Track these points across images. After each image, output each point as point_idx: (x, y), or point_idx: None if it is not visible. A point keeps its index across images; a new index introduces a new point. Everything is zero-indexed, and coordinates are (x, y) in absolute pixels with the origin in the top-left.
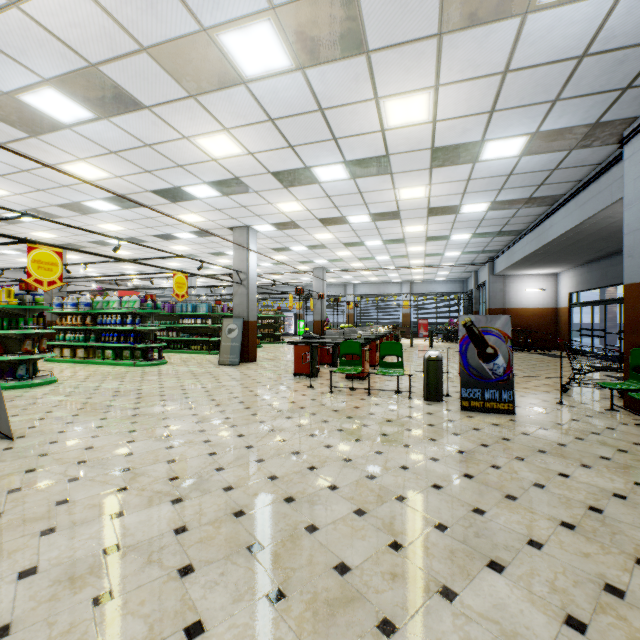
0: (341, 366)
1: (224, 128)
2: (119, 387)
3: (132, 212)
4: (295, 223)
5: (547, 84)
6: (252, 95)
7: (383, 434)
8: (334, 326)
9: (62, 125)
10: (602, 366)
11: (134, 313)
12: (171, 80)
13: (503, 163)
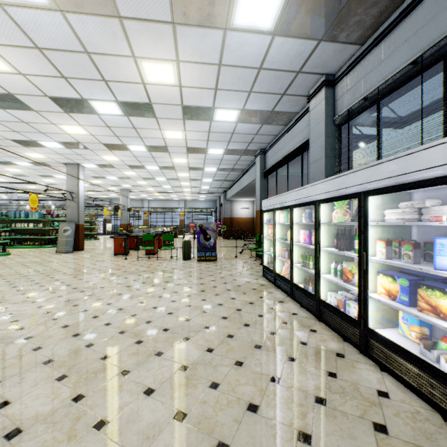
0: (143, 247)
1: (80, 124)
2: None
3: None
4: (112, 165)
5: (225, 137)
6: (100, 118)
7: (163, 270)
8: (134, 228)
9: None
10: None
11: None
12: (57, 106)
13: (218, 156)
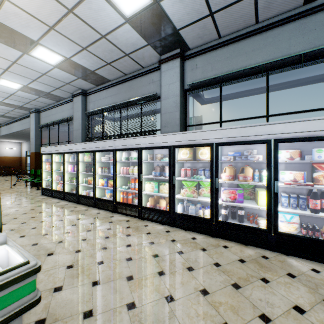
0: None
1: None
2: None
3: None
4: None
5: (3, 94)
6: None
7: None
8: None
9: None
10: None
11: None
12: None
13: None
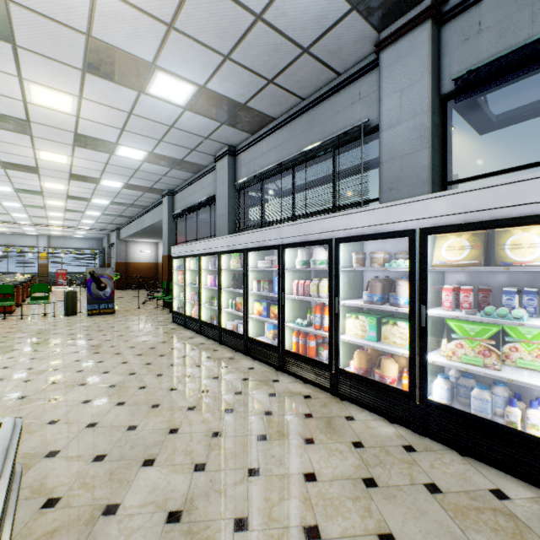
0: None
1: None
2: None
3: None
4: None
5: (127, 172)
6: None
7: (41, 329)
8: None
9: None
10: None
11: None
12: None
13: (114, 188)
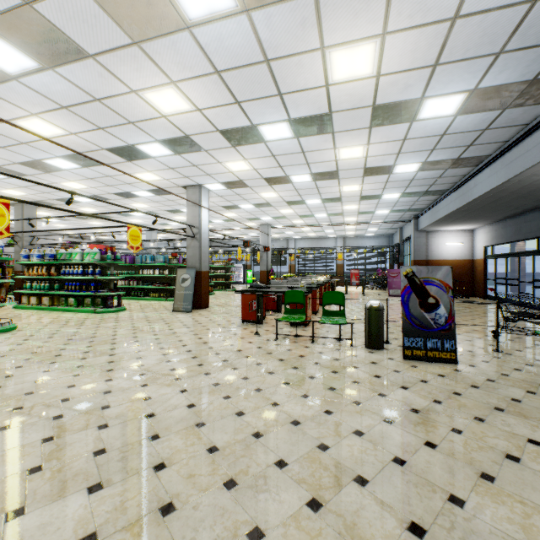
0: (286, 314)
1: (171, 81)
2: (74, 335)
3: (91, 170)
4: (243, 182)
5: (494, 33)
6: (197, 42)
7: (331, 388)
8: (278, 275)
9: (8, 76)
10: (519, 312)
11: (95, 264)
12: (112, 23)
13: (438, 122)
